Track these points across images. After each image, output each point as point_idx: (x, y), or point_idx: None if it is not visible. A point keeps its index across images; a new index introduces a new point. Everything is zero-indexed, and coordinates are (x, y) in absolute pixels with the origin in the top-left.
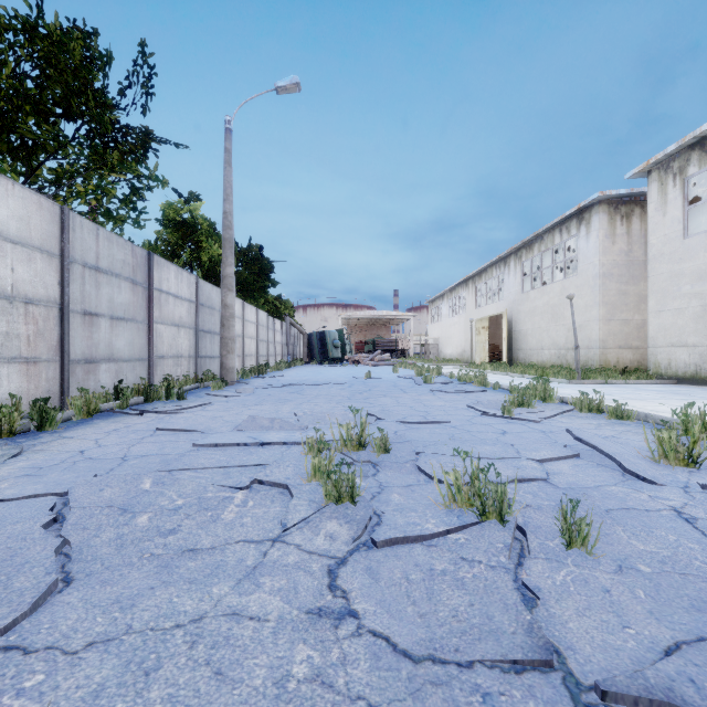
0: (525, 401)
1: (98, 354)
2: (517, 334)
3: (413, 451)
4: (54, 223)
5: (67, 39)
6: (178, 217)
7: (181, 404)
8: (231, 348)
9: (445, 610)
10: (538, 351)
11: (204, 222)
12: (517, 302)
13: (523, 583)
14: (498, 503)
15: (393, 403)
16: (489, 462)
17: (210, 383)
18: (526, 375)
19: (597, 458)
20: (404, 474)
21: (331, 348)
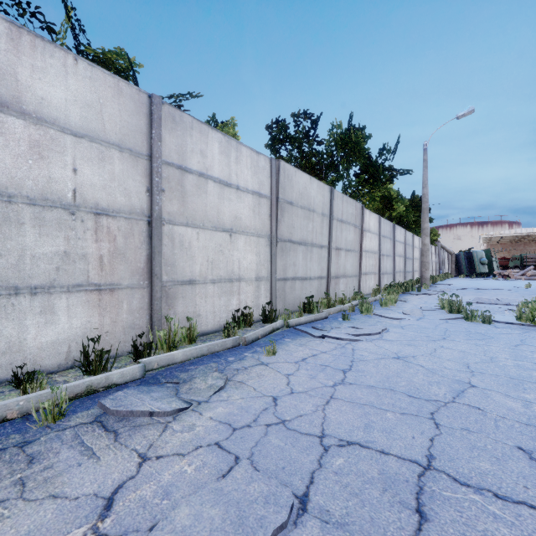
0: None
1: (384, 271)
2: None
3: None
4: (378, 223)
5: (355, 136)
6: (379, 193)
7: (425, 293)
8: (427, 267)
9: None
10: None
11: (394, 193)
12: None
13: None
14: None
15: None
16: None
17: (416, 286)
18: None
19: None
20: None
21: (478, 265)
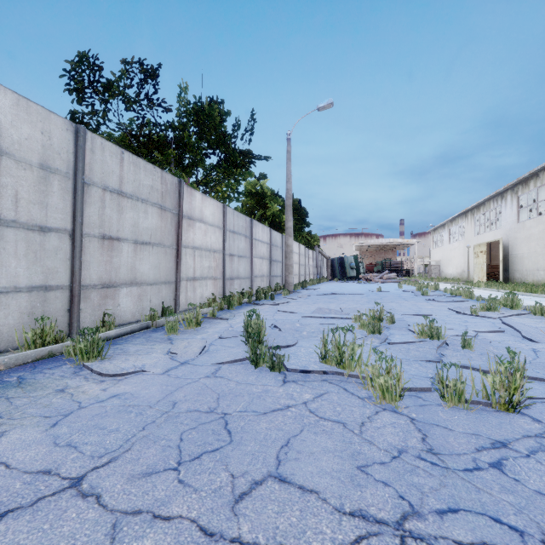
0: (492, 307)
1: (234, 275)
2: (513, 257)
3: (407, 324)
4: (221, 213)
5: (211, 110)
6: (253, 189)
7: (275, 302)
8: (291, 271)
9: (412, 354)
10: (533, 272)
11: (268, 191)
12: (513, 230)
13: (441, 354)
14: (437, 333)
15: (397, 306)
16: (447, 330)
17: (279, 292)
18: (514, 291)
19: (514, 333)
20: (402, 331)
21: (349, 269)
